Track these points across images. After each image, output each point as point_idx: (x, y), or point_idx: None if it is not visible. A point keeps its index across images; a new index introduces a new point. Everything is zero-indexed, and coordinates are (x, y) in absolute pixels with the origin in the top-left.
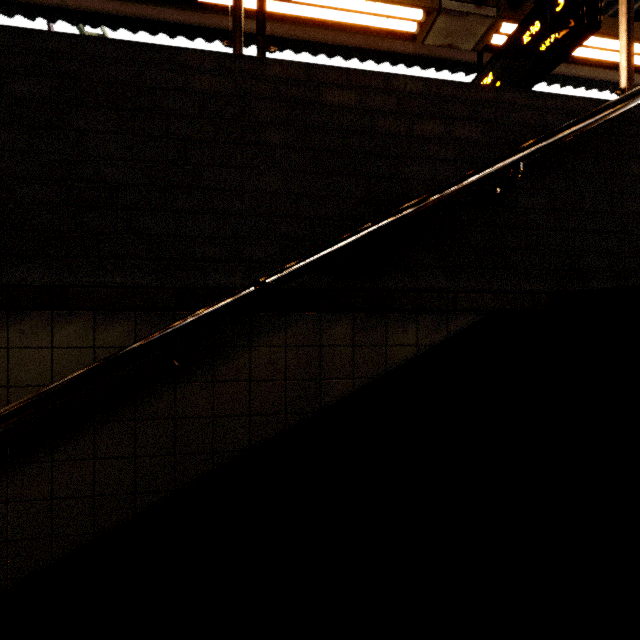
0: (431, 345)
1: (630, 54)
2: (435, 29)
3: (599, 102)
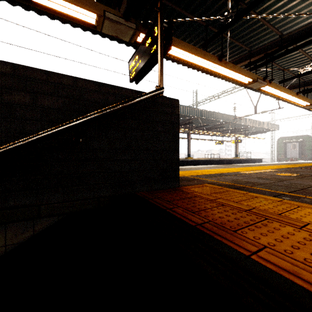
0: (19, 243)
1: (161, 69)
2: (105, 26)
3: (140, 93)
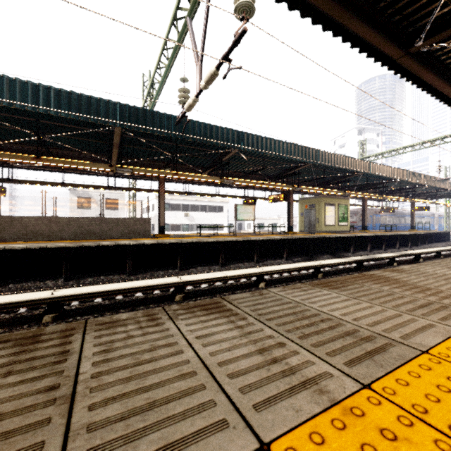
0: None
1: None
2: None
3: None
